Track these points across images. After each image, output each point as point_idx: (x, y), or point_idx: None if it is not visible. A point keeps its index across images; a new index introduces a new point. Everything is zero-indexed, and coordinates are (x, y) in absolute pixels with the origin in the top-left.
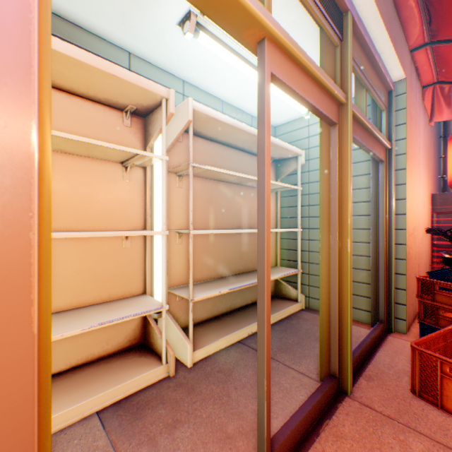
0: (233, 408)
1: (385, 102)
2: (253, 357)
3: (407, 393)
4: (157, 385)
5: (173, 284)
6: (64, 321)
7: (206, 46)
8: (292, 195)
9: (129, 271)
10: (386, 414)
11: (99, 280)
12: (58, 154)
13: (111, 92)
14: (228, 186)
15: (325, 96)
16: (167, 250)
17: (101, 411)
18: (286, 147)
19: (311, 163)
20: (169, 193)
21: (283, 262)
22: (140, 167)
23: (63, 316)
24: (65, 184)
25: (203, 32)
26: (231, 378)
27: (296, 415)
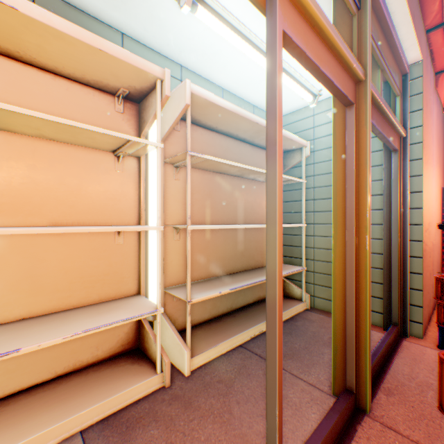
0: (235, 429)
1: (400, 86)
2: (257, 365)
3: (435, 412)
4: (151, 397)
5: (170, 283)
6: (45, 327)
7: (205, 23)
8: (296, 189)
9: (122, 270)
10: (415, 440)
11: (88, 280)
12: (41, 140)
13: (99, 71)
14: (229, 178)
15: (342, 70)
16: (163, 247)
17: (85, 430)
18: (290, 138)
19: (317, 155)
20: (165, 186)
21: (286, 259)
22: (133, 157)
23: (46, 321)
24: (49, 174)
25: (201, 6)
26: (232, 390)
27: (310, 443)
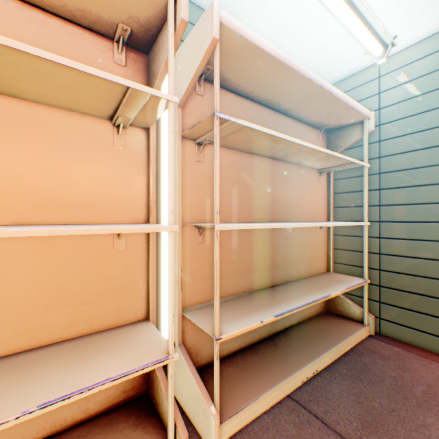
0: None
1: None
2: None
3: None
4: None
5: (190, 302)
6: None
7: None
8: (352, 177)
9: (123, 286)
10: None
11: (73, 302)
12: (0, 98)
13: None
14: (266, 162)
15: None
16: (180, 253)
17: None
18: (351, 105)
19: (384, 129)
20: (184, 170)
21: (337, 266)
22: (140, 129)
23: None
24: (13, 148)
25: None
26: None
27: None
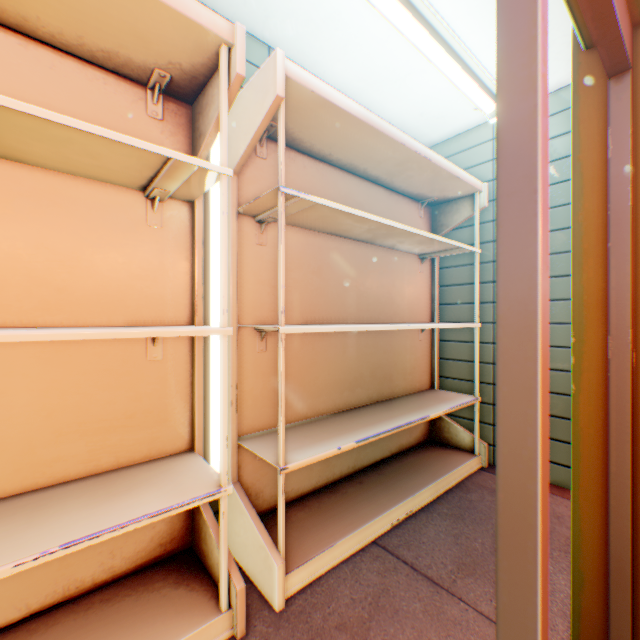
0: None
1: None
2: (409, 588)
3: None
4: None
5: (248, 428)
6: None
7: None
8: (462, 265)
9: (159, 407)
10: None
11: (93, 428)
12: None
13: (108, 27)
14: (350, 245)
15: None
16: (235, 364)
17: None
18: (456, 175)
19: None
20: (240, 255)
21: (444, 381)
22: (182, 202)
23: None
24: (14, 228)
25: None
26: None
27: None
